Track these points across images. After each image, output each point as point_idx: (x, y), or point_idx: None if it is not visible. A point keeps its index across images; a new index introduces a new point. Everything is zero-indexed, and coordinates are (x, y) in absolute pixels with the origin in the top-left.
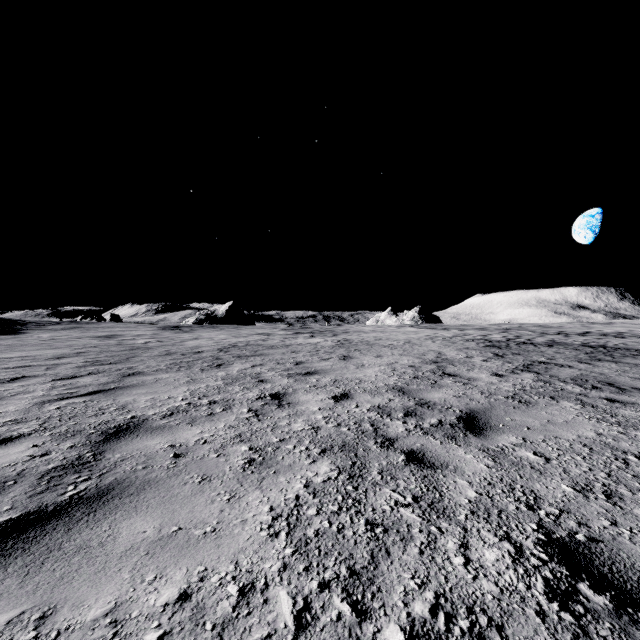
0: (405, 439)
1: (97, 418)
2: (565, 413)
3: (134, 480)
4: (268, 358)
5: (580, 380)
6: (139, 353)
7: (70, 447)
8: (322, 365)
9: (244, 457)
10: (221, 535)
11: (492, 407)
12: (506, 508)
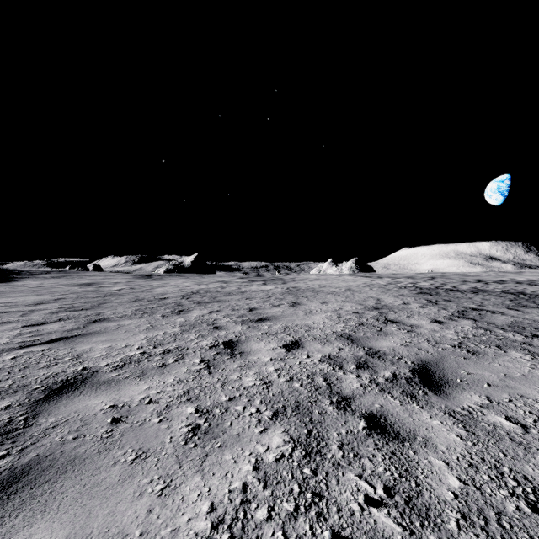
0: (362, 398)
1: (47, 370)
2: (519, 365)
3: (58, 457)
4: (225, 304)
5: (517, 327)
6: (110, 299)
7: (5, 408)
8: (273, 311)
9: (188, 423)
10: None
11: (443, 358)
12: (504, 508)
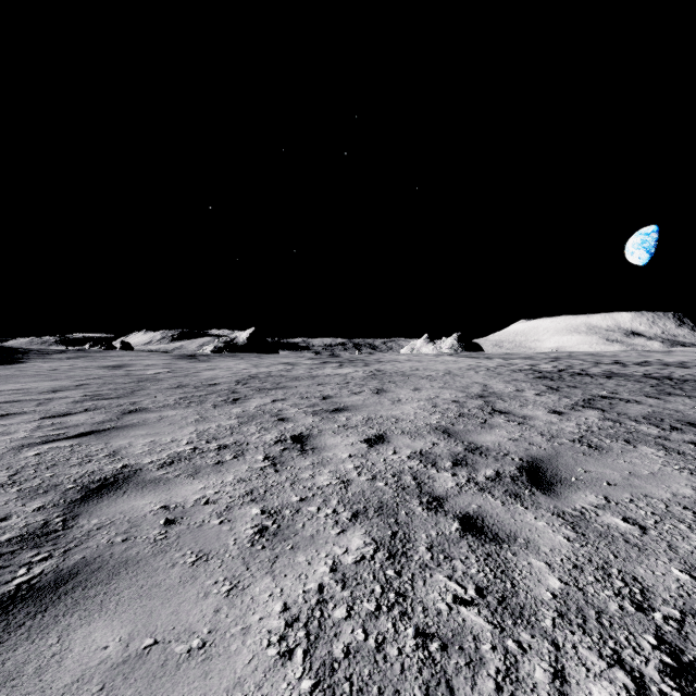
0: (457, 498)
1: (81, 468)
2: (648, 462)
3: (108, 559)
4: (291, 391)
5: (654, 419)
6: (147, 385)
7: (37, 509)
8: (352, 400)
9: (254, 524)
10: (212, 654)
11: (558, 454)
12: (606, 608)
